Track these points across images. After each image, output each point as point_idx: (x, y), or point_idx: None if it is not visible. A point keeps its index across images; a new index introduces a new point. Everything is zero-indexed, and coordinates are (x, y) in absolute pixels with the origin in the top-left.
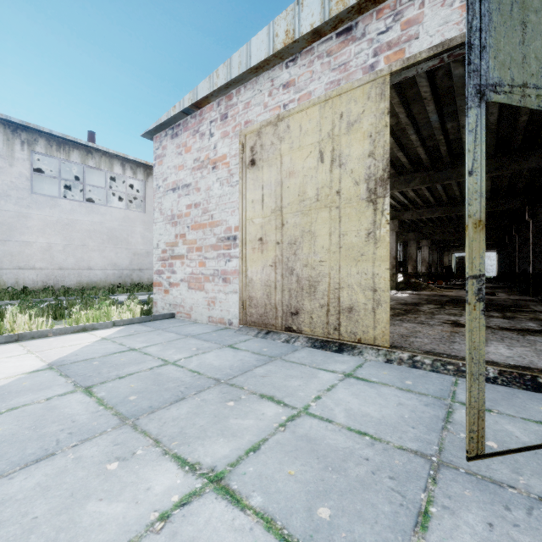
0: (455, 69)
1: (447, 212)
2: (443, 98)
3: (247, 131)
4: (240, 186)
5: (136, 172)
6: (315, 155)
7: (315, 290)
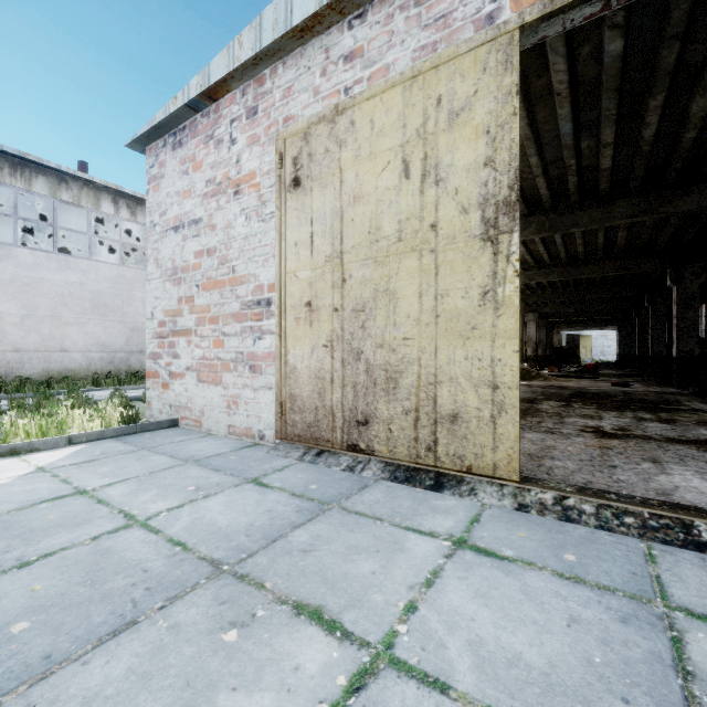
0: (610, 43)
1: (565, 274)
2: (582, 97)
3: (288, 133)
4: (277, 221)
5: (136, 212)
6: (396, 167)
7: (396, 385)
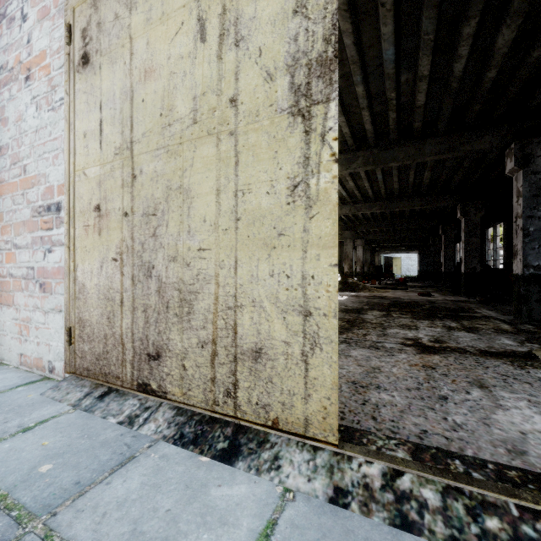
0: None
1: (385, 207)
2: (404, 17)
3: (76, 0)
4: (66, 108)
5: None
6: (190, 27)
7: (190, 309)
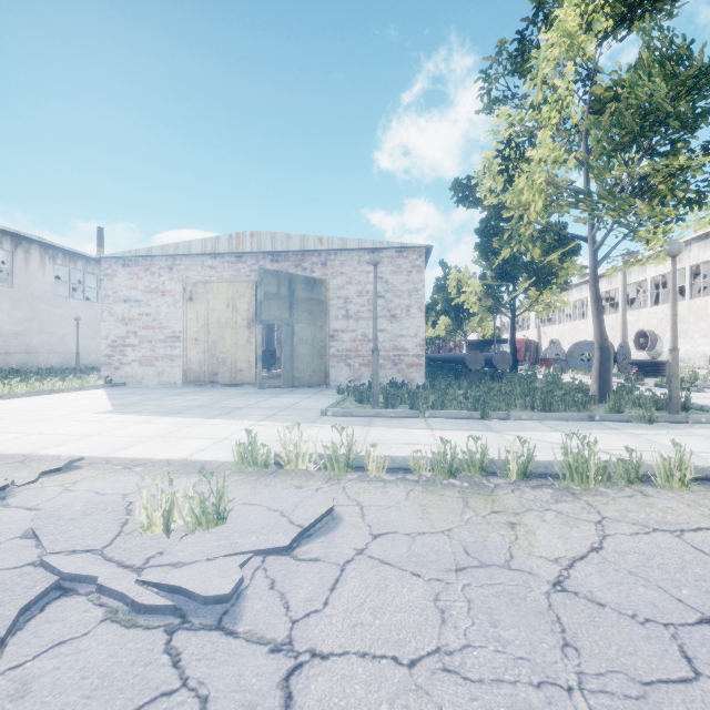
0: None
1: None
2: None
3: (188, 282)
4: (183, 310)
5: (2, 241)
6: (226, 304)
7: (226, 363)
